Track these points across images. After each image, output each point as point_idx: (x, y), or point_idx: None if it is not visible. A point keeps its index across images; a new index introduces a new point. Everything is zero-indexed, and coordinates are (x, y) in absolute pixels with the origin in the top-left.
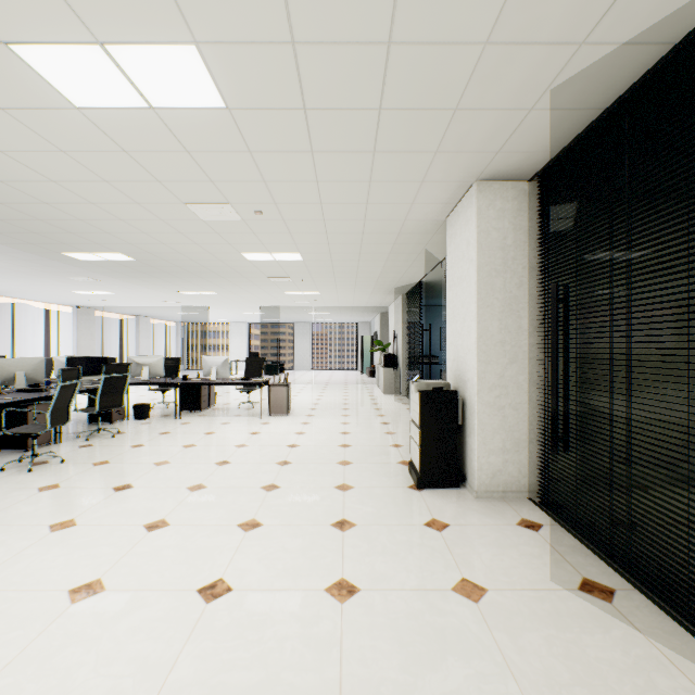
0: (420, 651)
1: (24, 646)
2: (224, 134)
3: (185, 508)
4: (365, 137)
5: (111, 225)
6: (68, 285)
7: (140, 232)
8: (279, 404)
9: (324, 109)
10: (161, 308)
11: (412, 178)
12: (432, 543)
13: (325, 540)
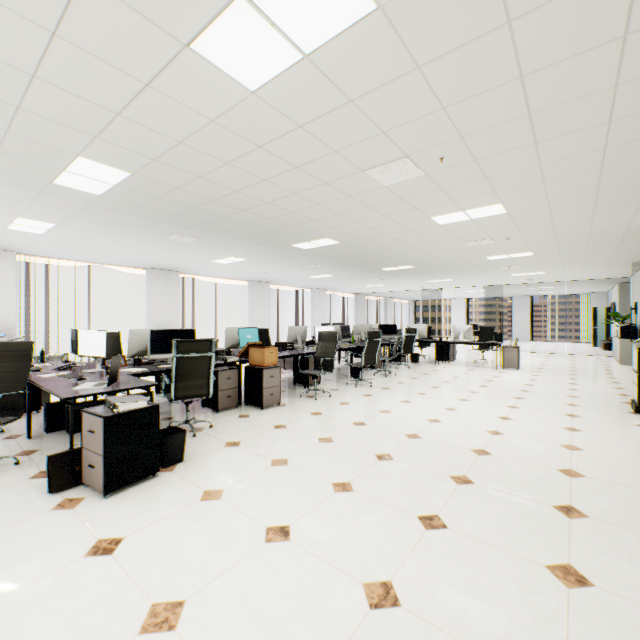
0: (614, 446)
1: (441, 414)
2: (501, 219)
3: (473, 397)
4: (586, 205)
5: (416, 255)
6: (365, 282)
7: (429, 256)
8: (510, 361)
9: (560, 203)
10: (405, 292)
11: (627, 210)
12: (636, 430)
13: (559, 417)
